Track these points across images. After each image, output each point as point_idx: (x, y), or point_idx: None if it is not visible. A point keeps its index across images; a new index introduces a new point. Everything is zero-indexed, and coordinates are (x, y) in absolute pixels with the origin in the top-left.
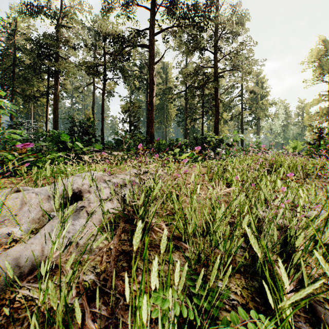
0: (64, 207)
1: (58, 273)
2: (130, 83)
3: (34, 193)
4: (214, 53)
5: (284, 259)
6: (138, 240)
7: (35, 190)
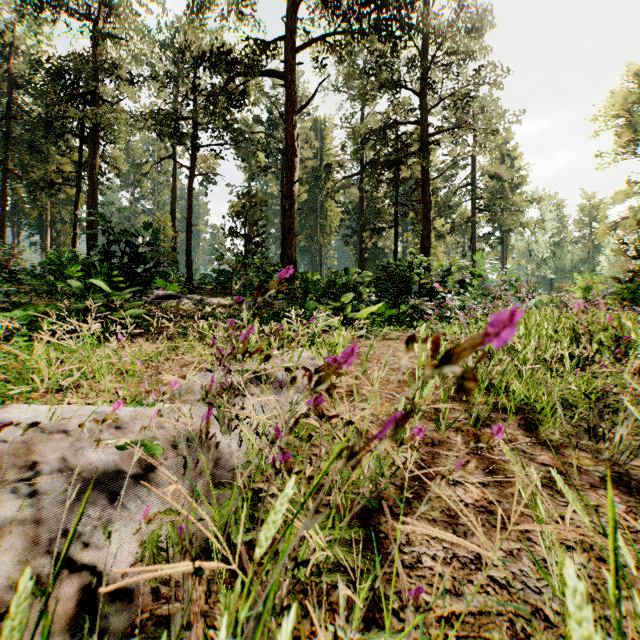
0: None
1: None
2: (250, 158)
3: None
4: (420, 93)
5: None
6: None
7: None
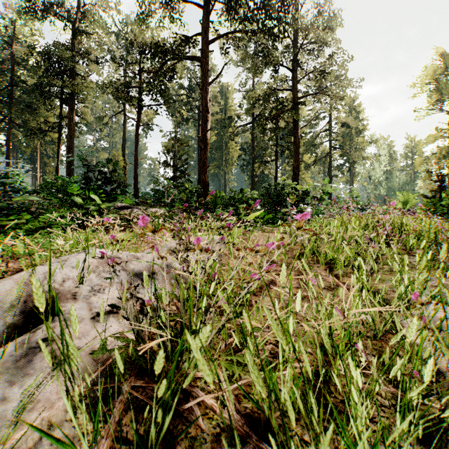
0: (14, 334)
1: None
2: (176, 112)
3: None
4: (292, 70)
5: None
6: None
7: None
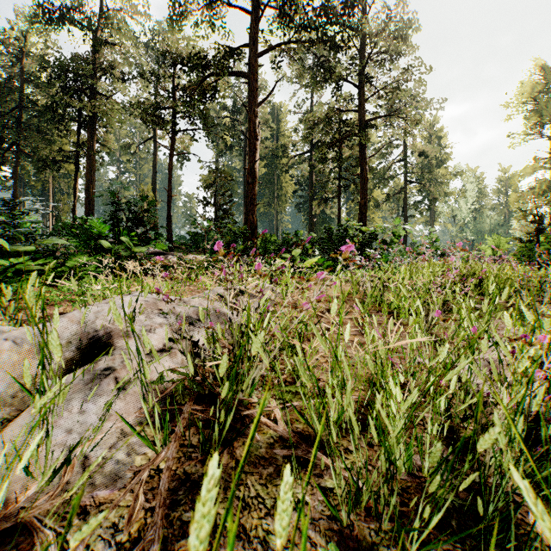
0: (73, 367)
1: (25, 548)
2: (217, 138)
3: (10, 340)
4: (358, 87)
5: (539, 491)
6: (204, 531)
7: (13, 335)
